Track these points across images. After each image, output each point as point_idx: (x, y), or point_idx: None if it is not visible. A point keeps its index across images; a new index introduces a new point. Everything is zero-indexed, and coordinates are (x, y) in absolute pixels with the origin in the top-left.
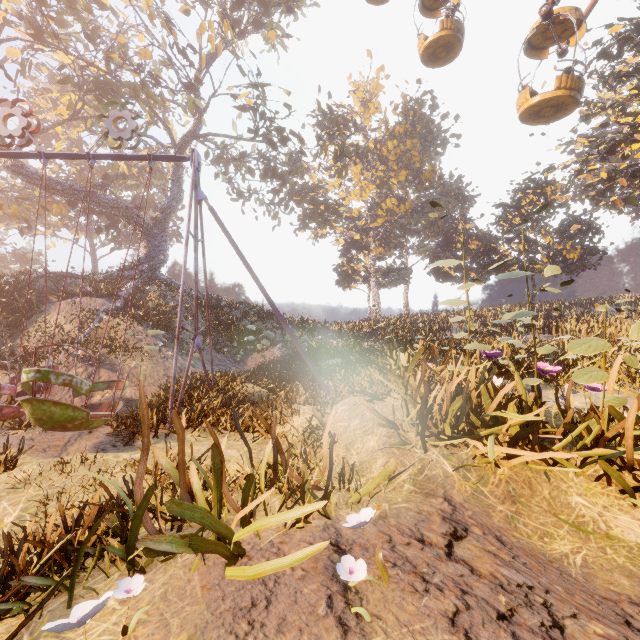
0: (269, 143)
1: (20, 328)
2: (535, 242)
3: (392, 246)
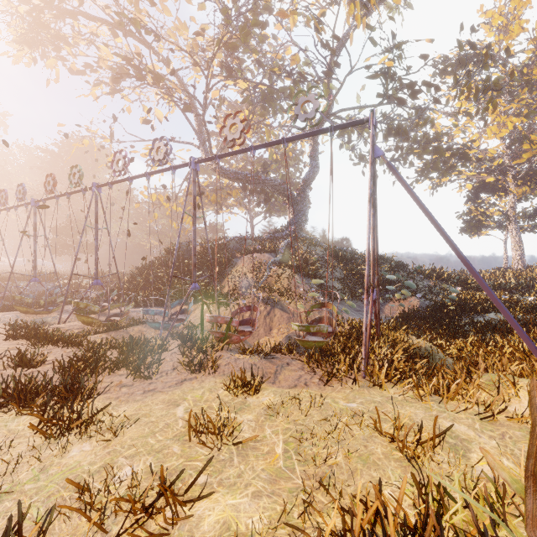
0: (397, 102)
1: (223, 275)
2: None
3: None
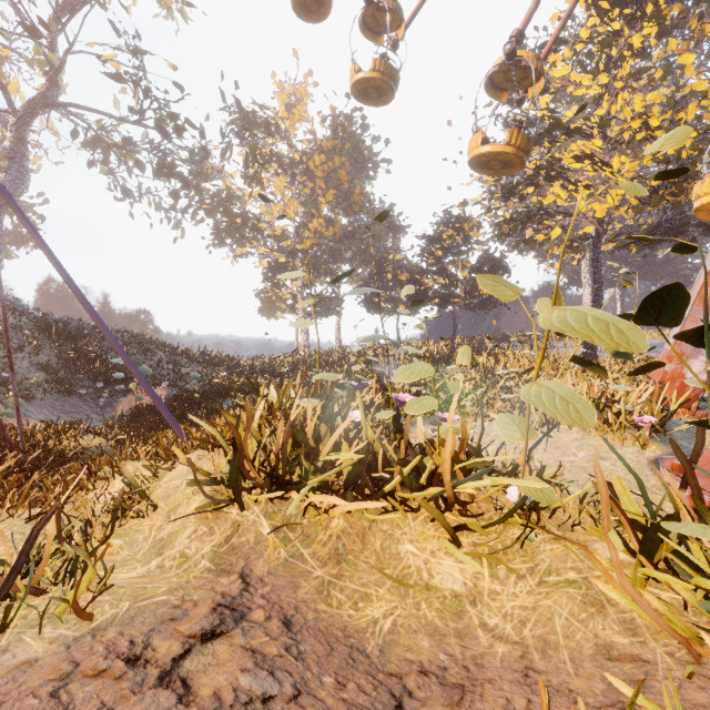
0: (160, 130)
1: None
2: (454, 276)
3: (322, 272)
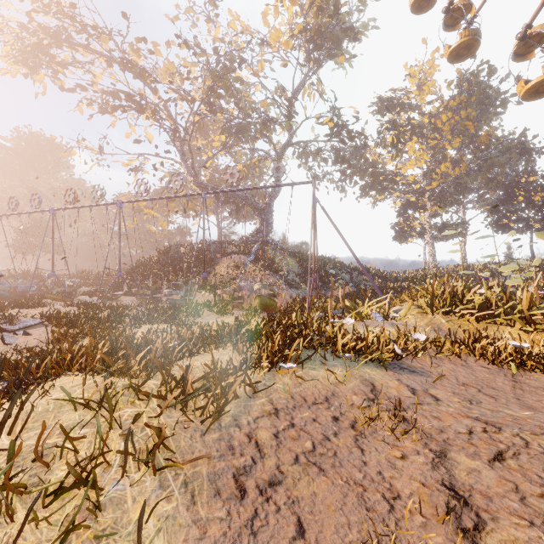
0: (340, 141)
1: (209, 272)
2: None
3: (448, 204)
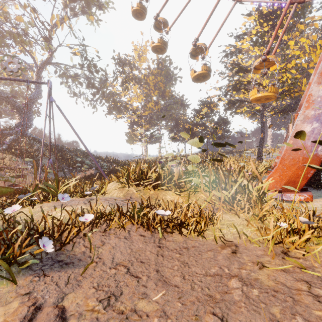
0: (89, 71)
1: None
2: (206, 126)
3: (153, 124)
